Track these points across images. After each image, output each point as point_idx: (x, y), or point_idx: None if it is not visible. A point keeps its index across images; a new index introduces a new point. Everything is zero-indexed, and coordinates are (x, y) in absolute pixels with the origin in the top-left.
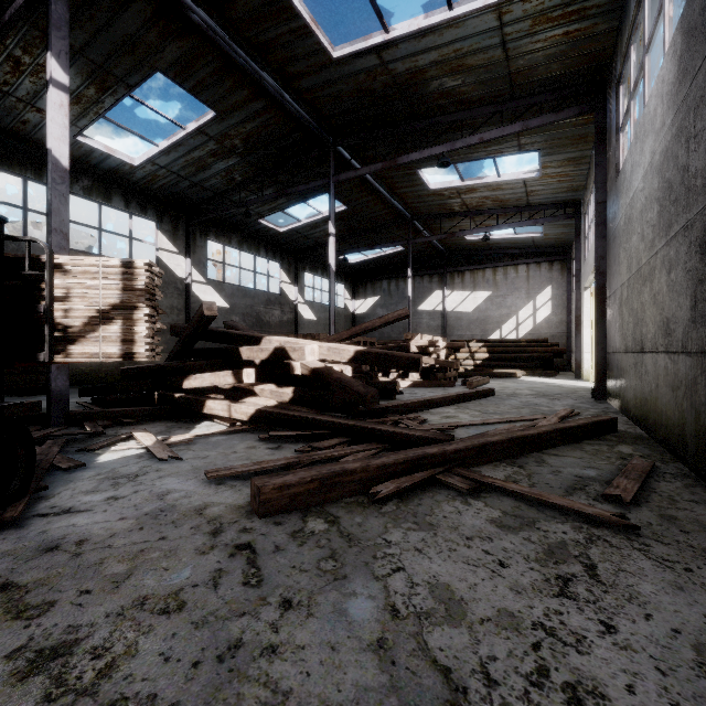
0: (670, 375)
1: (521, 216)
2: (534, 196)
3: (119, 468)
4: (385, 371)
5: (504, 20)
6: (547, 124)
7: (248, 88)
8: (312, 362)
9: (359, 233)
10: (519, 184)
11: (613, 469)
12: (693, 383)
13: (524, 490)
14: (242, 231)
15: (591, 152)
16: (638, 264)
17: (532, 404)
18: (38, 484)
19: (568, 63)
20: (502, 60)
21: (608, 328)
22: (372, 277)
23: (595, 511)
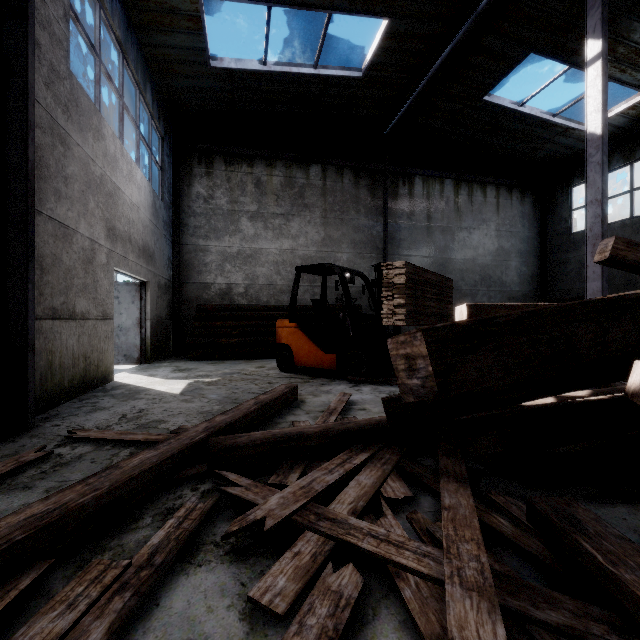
0: None
1: None
2: None
3: None
4: None
5: None
6: None
7: None
8: None
9: None
10: None
11: None
12: None
13: (133, 434)
14: None
15: None
16: None
17: None
18: (388, 381)
19: None
20: None
21: None
22: None
23: (88, 432)
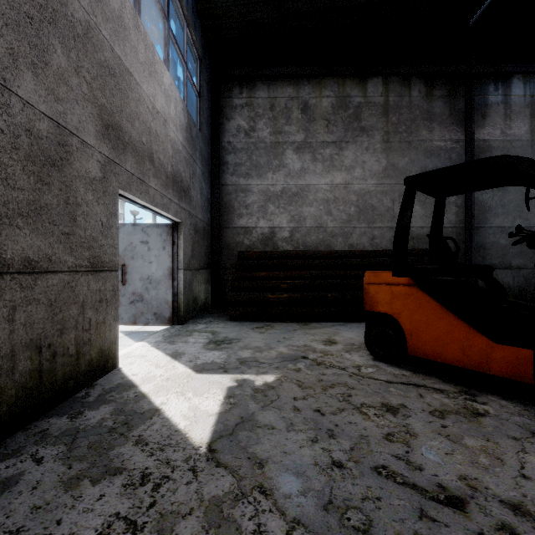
0: None
1: None
2: None
3: None
4: None
5: None
6: None
7: None
8: None
9: None
10: None
11: None
12: None
13: None
14: None
15: None
16: None
17: None
18: None
19: None
20: None
21: None
22: None
23: None
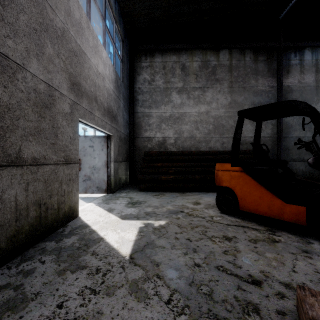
0: None
1: None
2: None
3: None
4: None
5: None
6: None
7: None
8: None
9: None
10: None
11: None
12: None
13: None
14: None
15: None
16: None
17: None
18: None
19: None
20: None
21: None
22: None
23: None
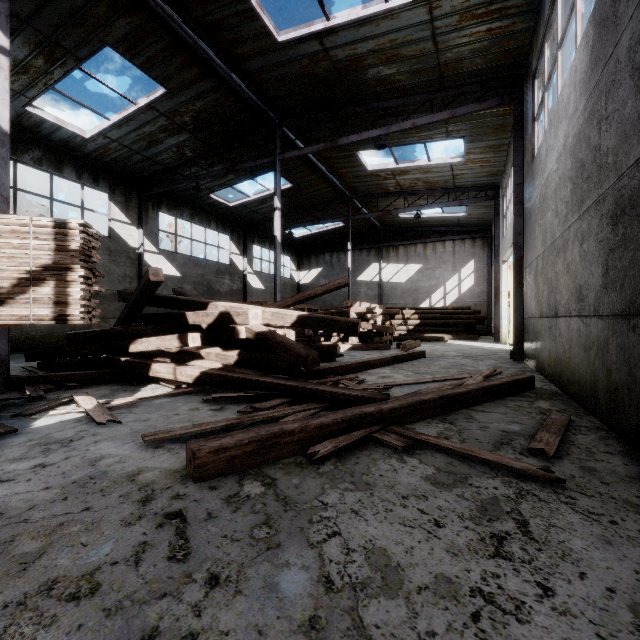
0: (582, 337)
1: (448, 197)
2: (459, 179)
3: (54, 433)
4: (327, 335)
5: (434, 14)
6: (472, 112)
7: (197, 67)
8: (257, 326)
9: (303, 209)
10: (446, 168)
11: (535, 423)
12: (604, 343)
13: (456, 446)
14: (193, 204)
15: (509, 141)
16: (552, 237)
17: (459, 364)
18: None
19: (490, 58)
20: (432, 52)
21: (524, 296)
22: (315, 250)
23: (522, 465)
